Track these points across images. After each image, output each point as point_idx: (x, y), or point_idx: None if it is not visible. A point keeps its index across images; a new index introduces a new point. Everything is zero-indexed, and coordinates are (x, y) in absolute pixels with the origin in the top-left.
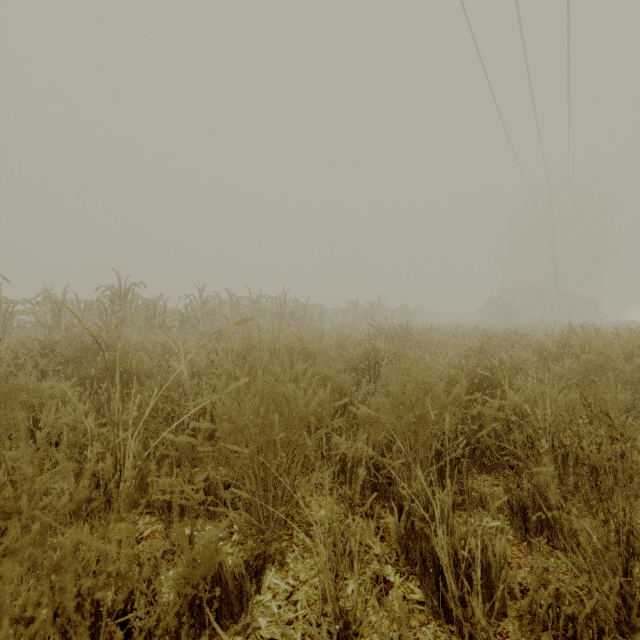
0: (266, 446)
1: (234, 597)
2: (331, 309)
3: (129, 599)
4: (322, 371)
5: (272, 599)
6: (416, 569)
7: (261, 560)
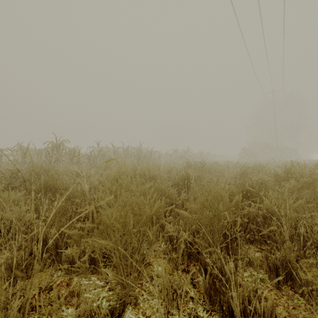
0: (126, 234)
1: None
2: (164, 153)
3: None
4: (159, 187)
5: None
6: (215, 308)
7: (122, 306)
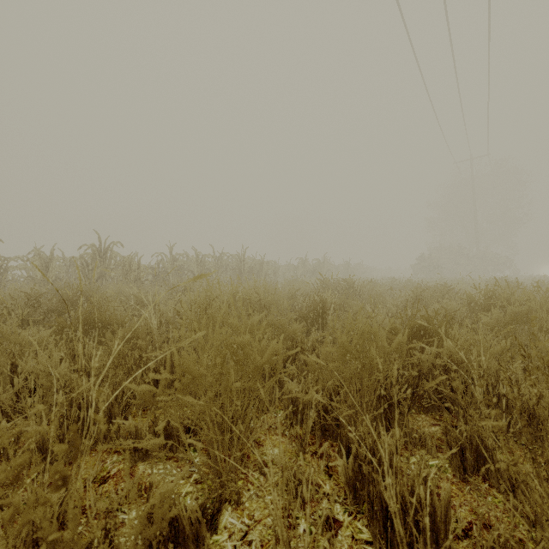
0: (223, 393)
1: (191, 541)
2: (284, 265)
3: (87, 548)
4: (276, 321)
5: (228, 539)
6: (363, 508)
7: (217, 502)
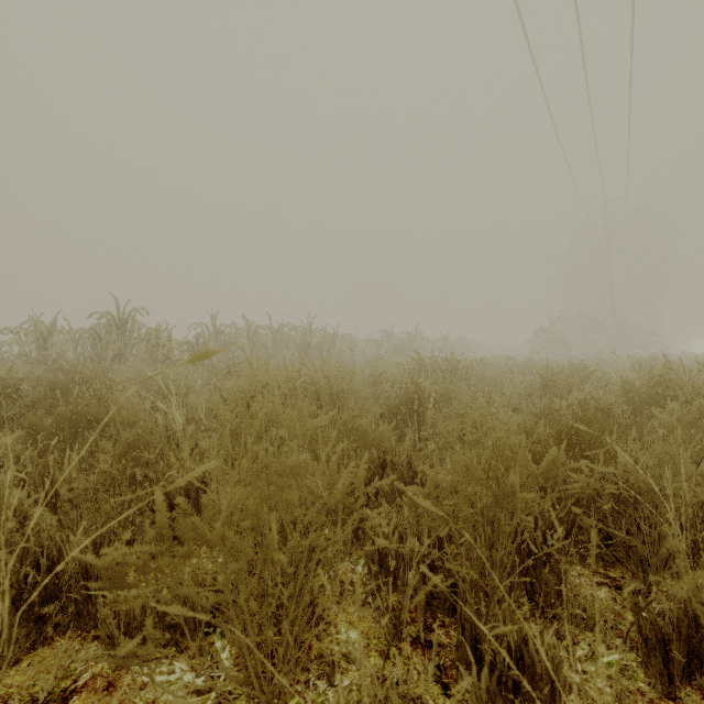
0: (261, 560)
1: None
2: (363, 340)
3: None
4: (353, 420)
5: None
6: None
7: None
